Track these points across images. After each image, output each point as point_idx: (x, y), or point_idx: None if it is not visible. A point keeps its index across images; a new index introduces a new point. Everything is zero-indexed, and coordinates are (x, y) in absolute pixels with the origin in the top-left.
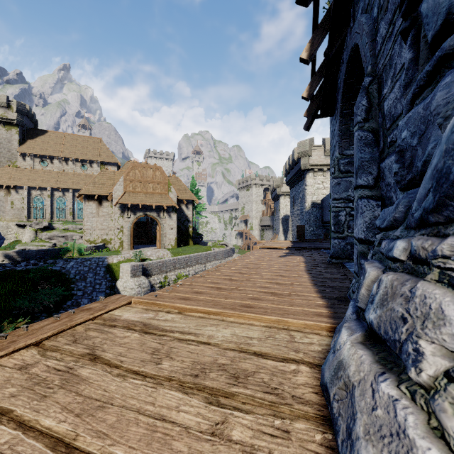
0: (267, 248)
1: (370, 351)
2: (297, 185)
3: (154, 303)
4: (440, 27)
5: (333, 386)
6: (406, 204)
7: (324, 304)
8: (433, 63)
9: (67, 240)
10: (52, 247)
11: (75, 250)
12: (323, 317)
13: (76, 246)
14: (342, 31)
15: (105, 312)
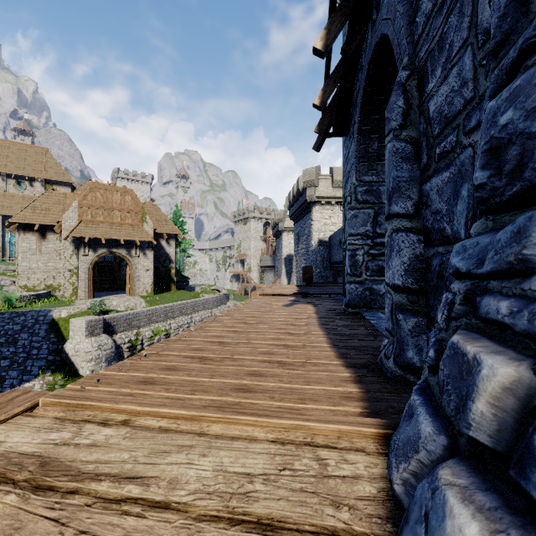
0: (269, 294)
1: None
2: (302, 220)
3: (81, 406)
4: None
5: None
6: None
7: (351, 377)
8: None
9: None
10: None
11: (1, 301)
12: (355, 401)
13: (4, 295)
14: (363, 24)
15: None
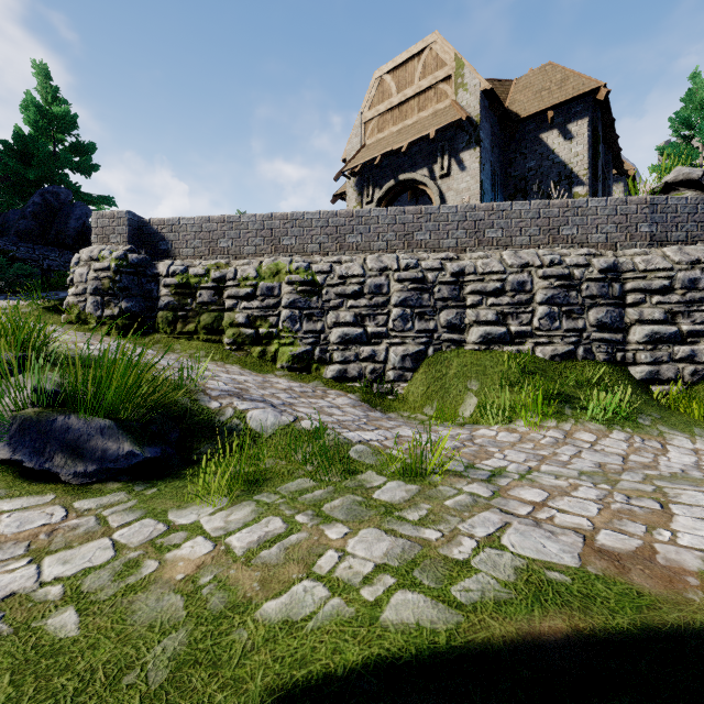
0: None
1: None
2: None
3: None
4: None
5: None
6: None
7: None
8: None
9: None
10: None
11: None
12: None
13: None
14: None
15: None
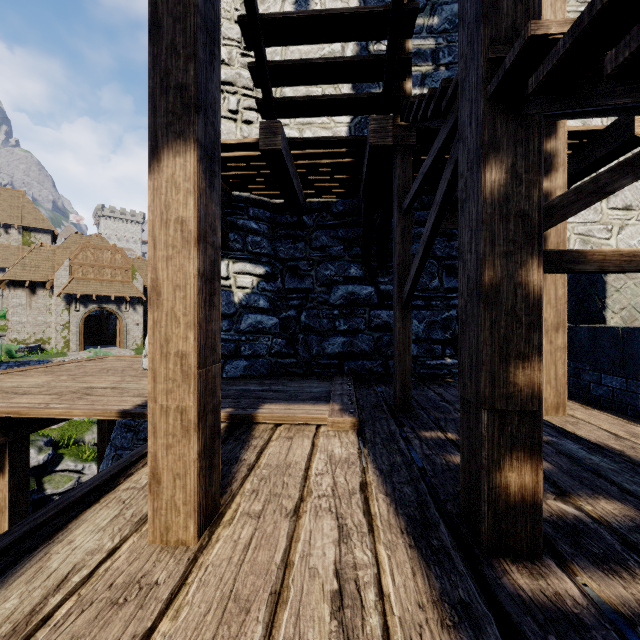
0: None
1: None
2: None
3: (120, 356)
4: None
5: None
6: None
7: None
8: None
9: None
10: None
11: (3, 352)
12: None
13: (5, 347)
14: None
15: (100, 358)
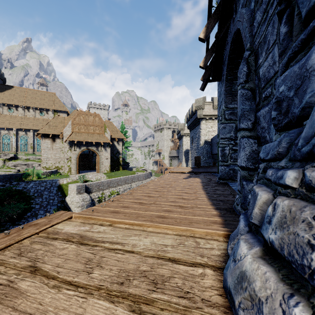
0: (175, 172)
1: (272, 267)
2: (195, 129)
3: (90, 218)
4: (314, 3)
5: (237, 294)
6: (288, 141)
7: (217, 214)
8: (307, 32)
9: (28, 167)
10: (16, 172)
11: (34, 175)
12: (218, 224)
13: (35, 171)
14: (227, 20)
15: (49, 226)
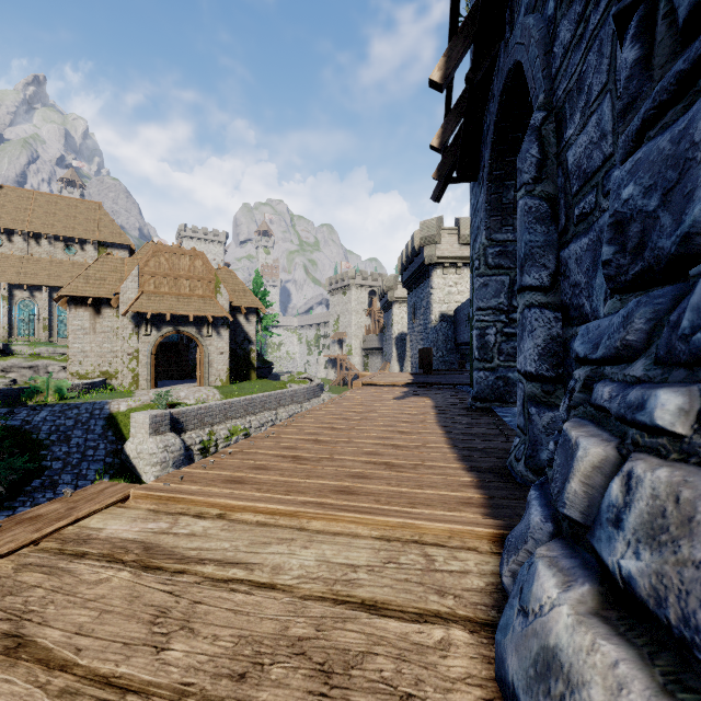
0: (375, 385)
1: (631, 647)
2: (419, 287)
3: (173, 499)
4: None
5: None
6: (649, 317)
7: (472, 482)
8: (693, 55)
9: (38, 374)
10: (8, 385)
11: (51, 391)
12: (474, 507)
13: (53, 384)
14: (493, 44)
15: (69, 523)
